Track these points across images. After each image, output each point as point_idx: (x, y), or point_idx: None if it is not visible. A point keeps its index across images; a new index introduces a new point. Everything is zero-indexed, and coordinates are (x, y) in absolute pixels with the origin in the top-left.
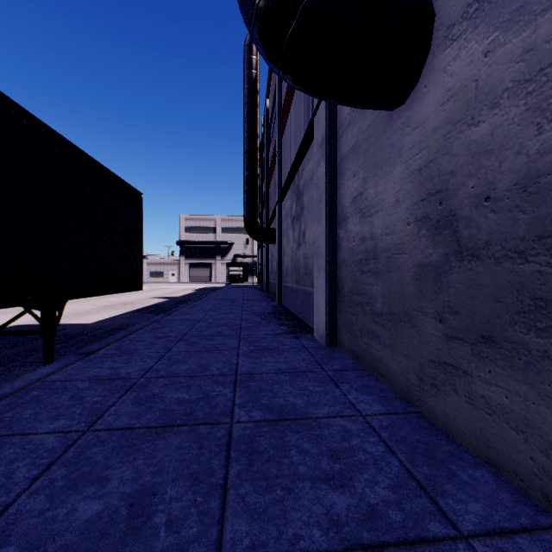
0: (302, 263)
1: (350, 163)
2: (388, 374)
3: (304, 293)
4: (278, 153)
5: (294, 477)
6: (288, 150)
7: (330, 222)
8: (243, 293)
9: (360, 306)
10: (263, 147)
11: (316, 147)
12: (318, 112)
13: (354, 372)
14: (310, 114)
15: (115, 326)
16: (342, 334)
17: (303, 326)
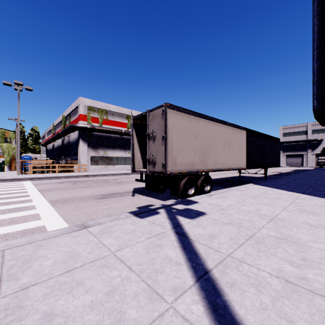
0: None
1: None
2: None
3: None
4: None
5: (322, 187)
6: None
7: None
8: None
9: None
10: None
11: None
12: None
13: None
14: None
15: (269, 177)
16: None
17: None
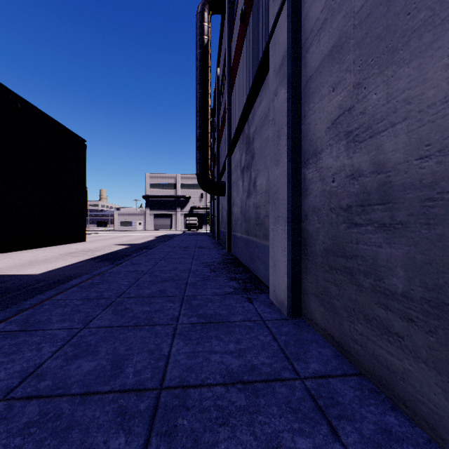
0: (252, 213)
1: (326, 74)
2: (428, 413)
3: (255, 245)
4: (227, 109)
5: None
6: (237, 103)
7: (293, 160)
8: (197, 240)
9: (349, 275)
10: (214, 112)
11: (272, 75)
12: (276, 31)
13: (347, 381)
14: (262, 51)
15: (60, 277)
16: (311, 304)
17: (254, 281)
